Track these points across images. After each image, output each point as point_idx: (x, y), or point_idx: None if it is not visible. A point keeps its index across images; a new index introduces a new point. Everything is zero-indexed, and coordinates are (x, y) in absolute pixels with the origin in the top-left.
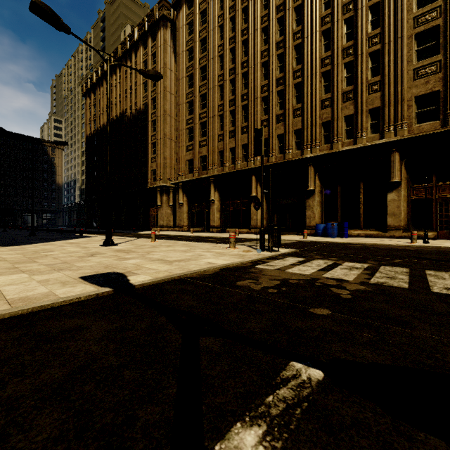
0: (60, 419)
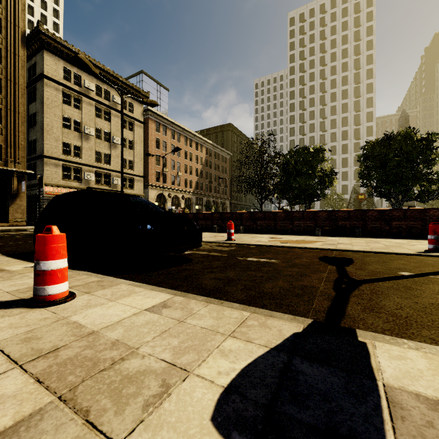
0: (4, 238)
